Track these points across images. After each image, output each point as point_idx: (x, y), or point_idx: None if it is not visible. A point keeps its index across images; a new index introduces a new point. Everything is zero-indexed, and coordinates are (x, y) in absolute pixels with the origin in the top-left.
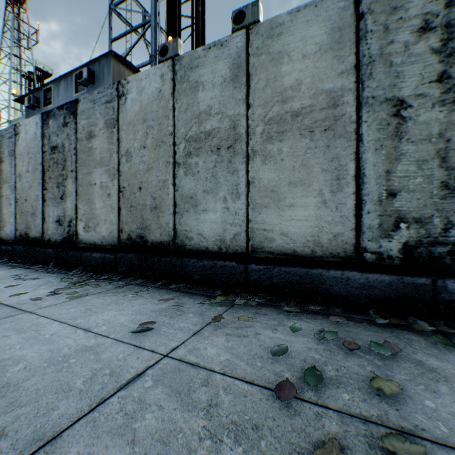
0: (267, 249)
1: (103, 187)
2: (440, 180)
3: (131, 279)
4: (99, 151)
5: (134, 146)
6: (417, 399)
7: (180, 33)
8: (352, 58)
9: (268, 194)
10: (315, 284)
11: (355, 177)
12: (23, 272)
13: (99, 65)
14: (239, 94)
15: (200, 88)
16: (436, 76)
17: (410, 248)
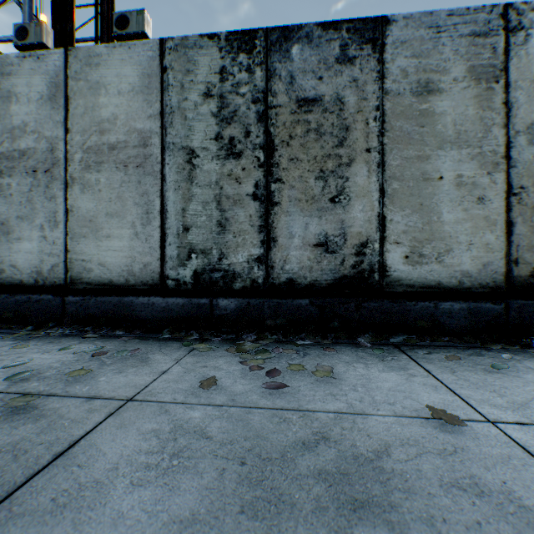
0: (86, 280)
1: None
2: (217, 219)
3: None
4: None
5: None
6: (97, 378)
7: (73, 11)
8: (159, 105)
9: (87, 224)
10: (127, 311)
11: (160, 212)
12: None
13: None
14: (59, 115)
15: (15, 100)
16: (215, 135)
17: (199, 275)
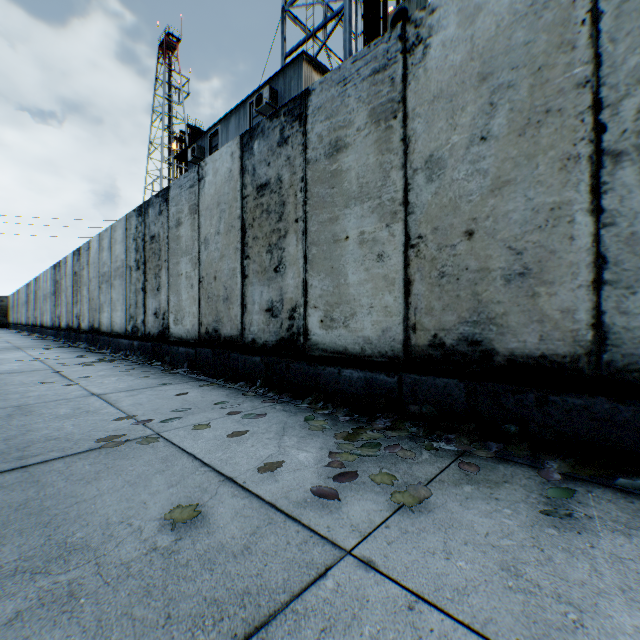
0: None
1: (365, 241)
2: None
3: (457, 436)
4: (354, 173)
5: (451, 144)
6: None
7: (385, 17)
8: None
9: None
10: None
11: None
12: (223, 395)
13: (283, 79)
14: None
15: None
16: None
17: None
